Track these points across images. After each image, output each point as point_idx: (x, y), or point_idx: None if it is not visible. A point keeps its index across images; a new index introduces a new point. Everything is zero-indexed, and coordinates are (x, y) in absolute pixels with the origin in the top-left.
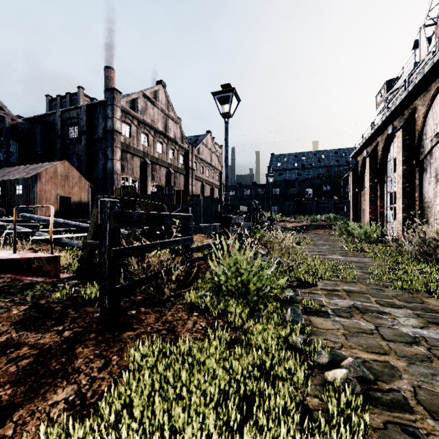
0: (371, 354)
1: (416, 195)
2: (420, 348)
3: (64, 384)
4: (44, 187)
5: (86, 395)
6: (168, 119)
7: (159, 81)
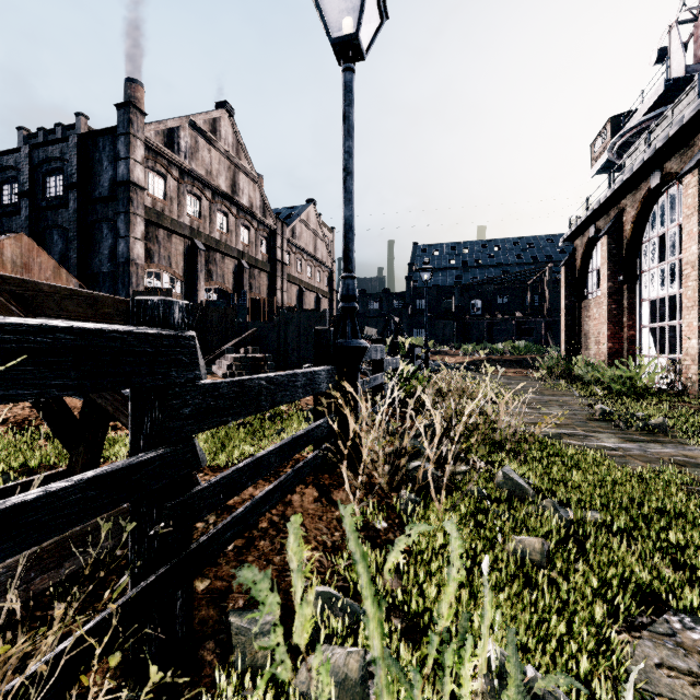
0: None
1: None
2: None
3: None
4: None
5: None
6: (238, 173)
7: (221, 104)
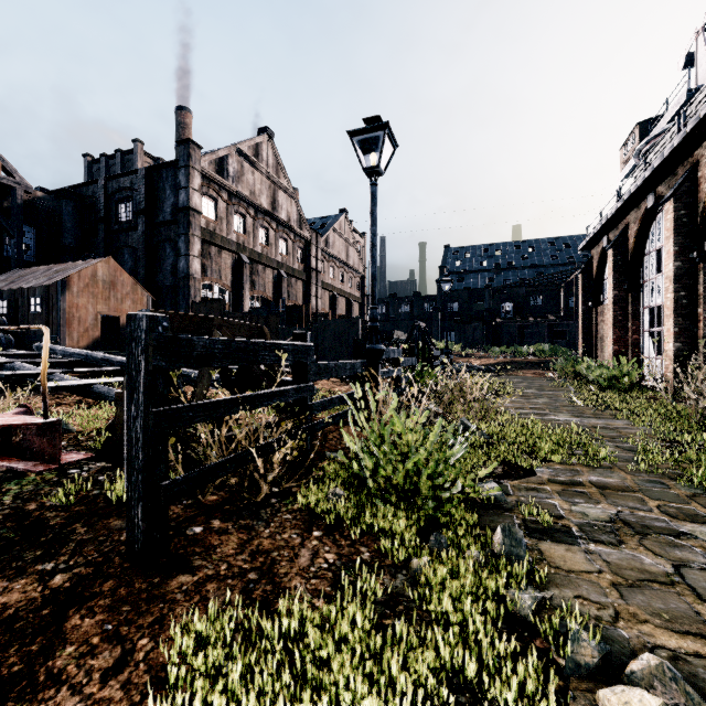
0: (684, 637)
1: (699, 311)
2: None
3: None
4: (76, 301)
5: None
6: (277, 190)
7: (263, 129)
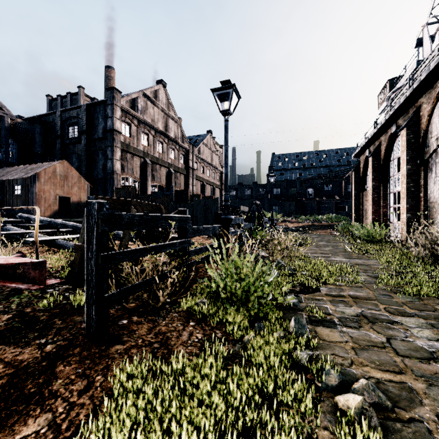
0: (385, 373)
1: (421, 195)
2: (438, 365)
3: (37, 412)
4: (43, 187)
5: (61, 427)
6: (168, 119)
7: (159, 81)
